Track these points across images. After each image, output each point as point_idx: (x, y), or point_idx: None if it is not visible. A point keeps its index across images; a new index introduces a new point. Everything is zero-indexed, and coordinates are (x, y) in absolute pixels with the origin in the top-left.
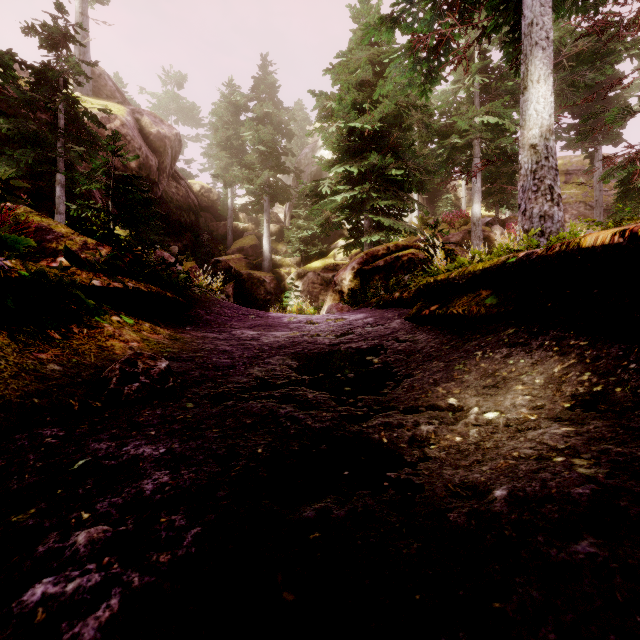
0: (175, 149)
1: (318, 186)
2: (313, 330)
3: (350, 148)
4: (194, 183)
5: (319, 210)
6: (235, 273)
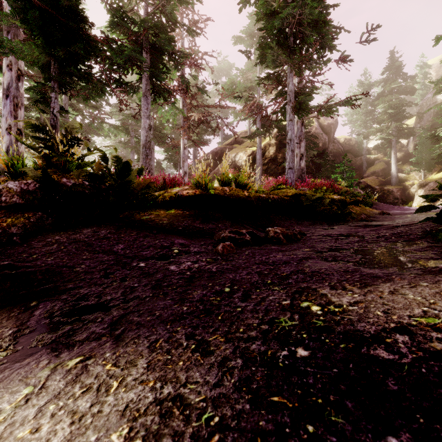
0: (335, 127)
1: (436, 132)
2: None
3: None
4: (340, 138)
5: (436, 147)
6: (371, 188)
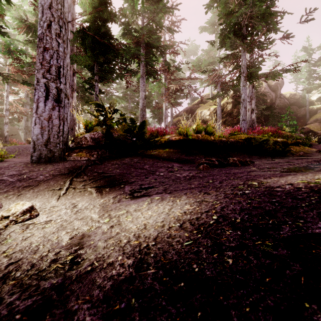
0: (281, 86)
1: None
2: None
3: None
4: (286, 94)
5: None
6: (313, 133)
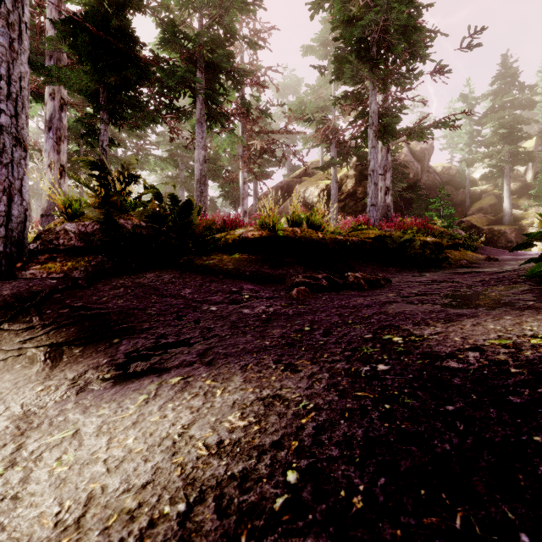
0: (430, 153)
1: None
2: None
3: None
4: (436, 166)
5: None
6: (476, 229)
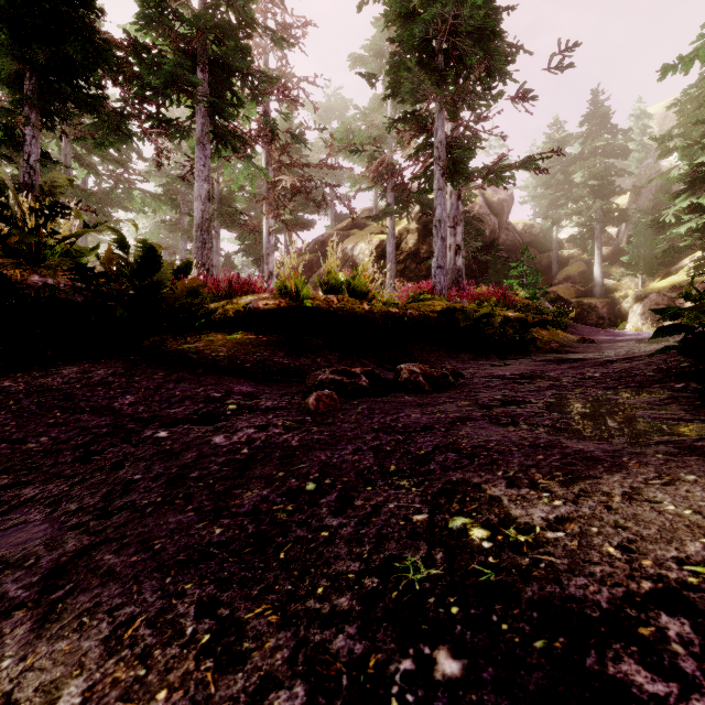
0: (509, 206)
1: (660, 216)
2: (645, 335)
3: (699, 176)
4: (517, 223)
5: (661, 239)
6: (564, 302)
